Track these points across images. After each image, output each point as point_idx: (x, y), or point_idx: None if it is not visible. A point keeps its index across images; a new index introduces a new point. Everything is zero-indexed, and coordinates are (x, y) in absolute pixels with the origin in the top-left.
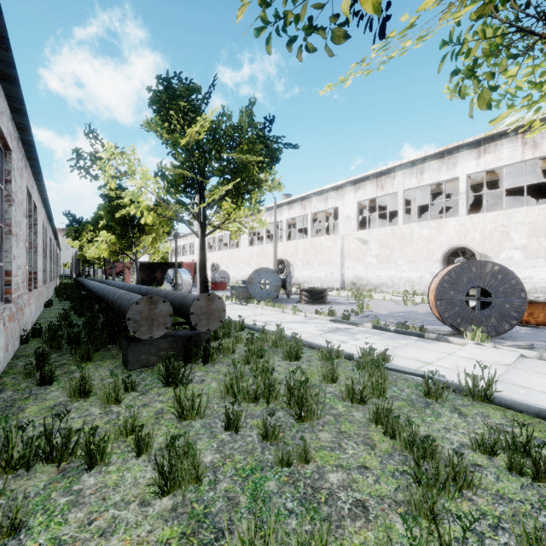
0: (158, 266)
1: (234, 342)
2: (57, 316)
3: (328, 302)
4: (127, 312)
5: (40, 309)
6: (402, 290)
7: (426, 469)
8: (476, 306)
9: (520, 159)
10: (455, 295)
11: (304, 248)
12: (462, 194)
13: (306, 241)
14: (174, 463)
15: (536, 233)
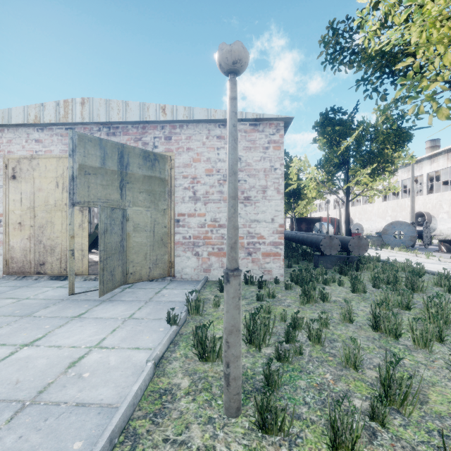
0: (303, 220)
1: (373, 264)
2: None
3: None
4: (320, 242)
5: None
6: None
7: None
8: None
9: None
10: None
11: (450, 200)
12: None
13: None
14: (356, 284)
15: None
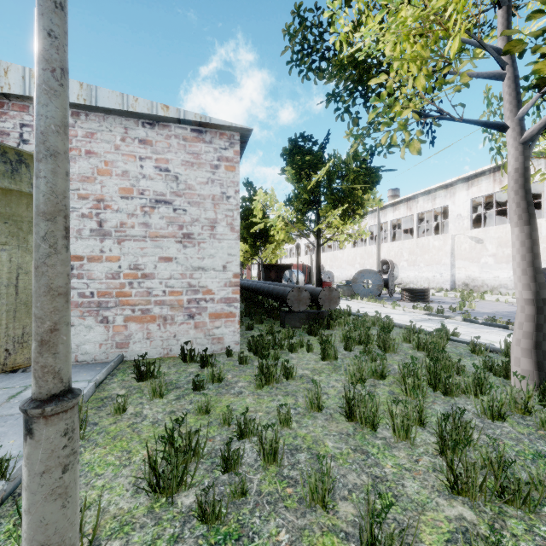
0: (272, 267)
1: (345, 319)
2: None
3: (431, 301)
4: (287, 295)
5: None
6: None
7: (440, 364)
8: None
9: None
10: None
11: (409, 249)
12: None
13: (412, 242)
14: (326, 350)
15: None
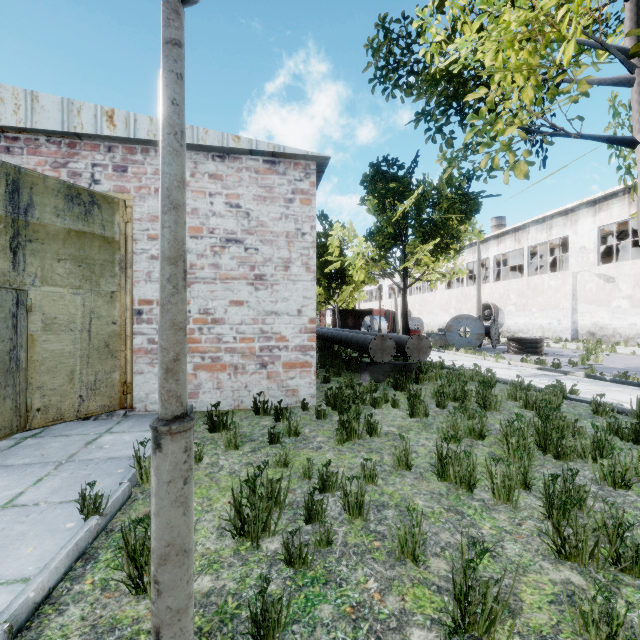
0: (349, 313)
1: (436, 373)
2: None
3: (545, 353)
4: (369, 344)
5: None
6: None
7: (552, 424)
8: None
9: None
10: None
11: (518, 290)
12: None
13: (521, 281)
14: (415, 405)
15: None
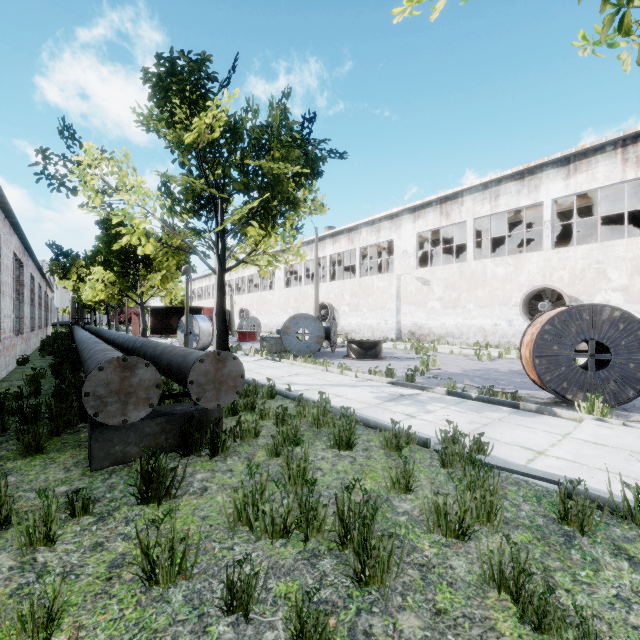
0: (173, 312)
1: (257, 421)
2: (28, 378)
3: (383, 357)
4: (84, 383)
5: (8, 368)
6: (472, 341)
7: None
8: (589, 366)
9: (620, 180)
10: (561, 351)
11: (351, 290)
12: (547, 223)
13: (354, 282)
14: None
15: (639, 271)
